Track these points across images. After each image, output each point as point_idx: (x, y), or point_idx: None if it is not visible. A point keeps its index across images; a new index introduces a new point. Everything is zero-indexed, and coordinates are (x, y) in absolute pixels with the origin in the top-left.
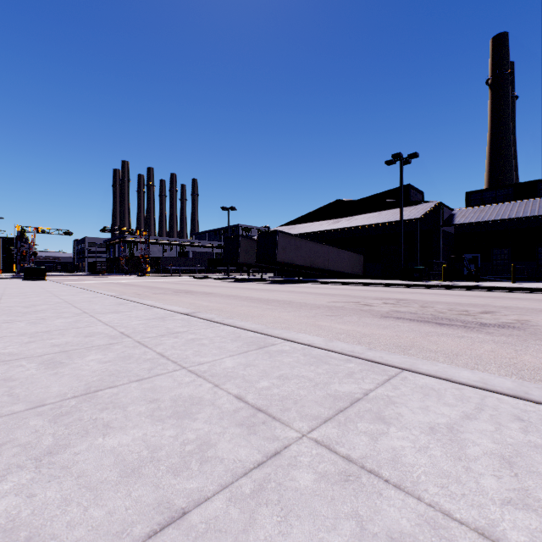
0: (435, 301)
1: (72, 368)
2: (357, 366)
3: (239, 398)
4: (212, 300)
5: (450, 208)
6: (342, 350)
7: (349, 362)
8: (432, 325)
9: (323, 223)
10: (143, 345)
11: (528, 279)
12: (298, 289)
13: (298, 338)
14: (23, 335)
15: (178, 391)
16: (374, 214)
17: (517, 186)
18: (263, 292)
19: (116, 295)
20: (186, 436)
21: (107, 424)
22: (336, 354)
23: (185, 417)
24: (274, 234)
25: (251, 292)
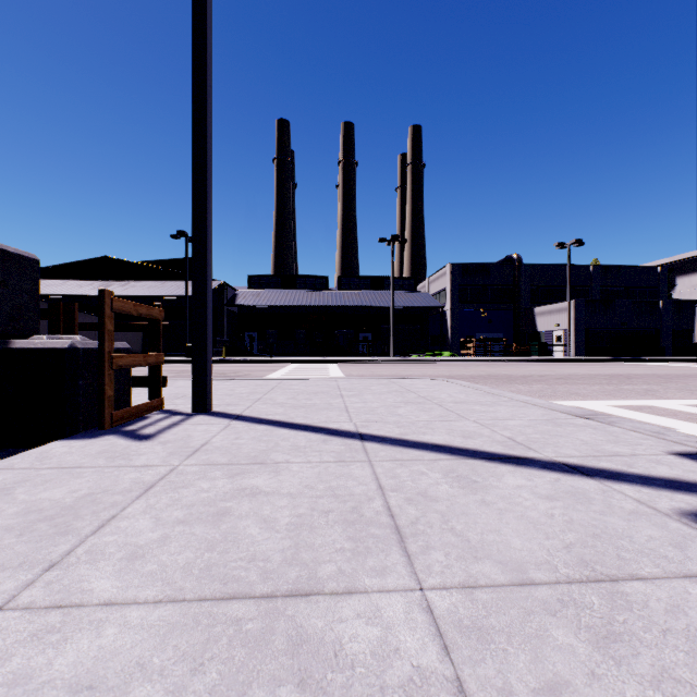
0: None
1: None
2: None
3: None
4: None
5: (234, 288)
6: None
7: None
8: None
9: (83, 283)
10: None
11: (288, 355)
12: None
13: None
14: None
15: None
16: (157, 284)
17: (284, 277)
18: None
19: None
20: None
21: None
22: None
23: None
24: None
25: None
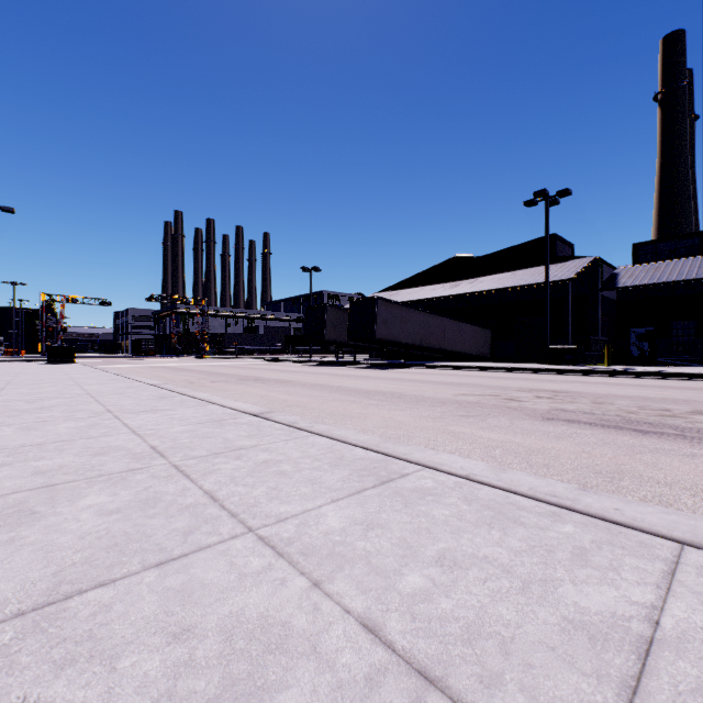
0: (610, 393)
1: (45, 528)
2: (582, 531)
3: (370, 629)
4: (290, 391)
5: (611, 266)
6: (533, 491)
7: (560, 521)
8: (630, 434)
9: (436, 287)
10: (183, 473)
11: None
12: (407, 375)
13: (443, 462)
14: None
15: (236, 601)
16: (506, 275)
17: None
18: (360, 380)
19: (159, 384)
20: None
21: None
22: (524, 499)
23: None
24: (372, 301)
25: (343, 380)
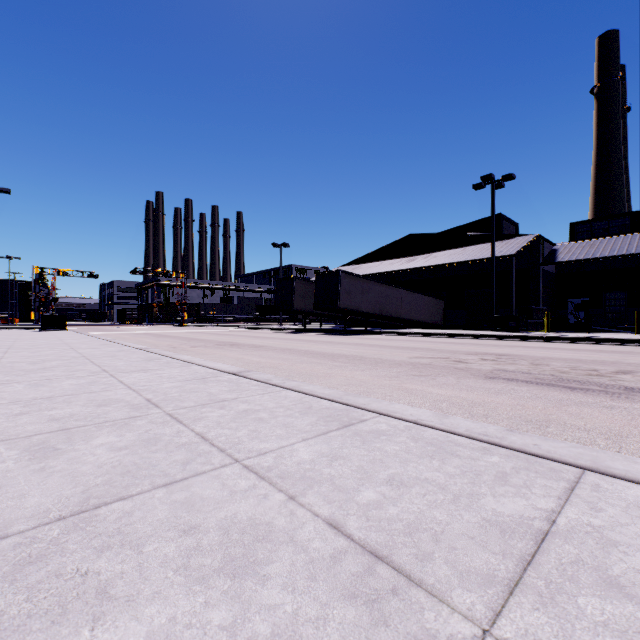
0: (547, 356)
1: (68, 460)
2: (505, 461)
3: (334, 526)
4: (263, 354)
5: (551, 243)
6: (469, 431)
7: (489, 454)
8: (560, 390)
9: (394, 261)
10: (176, 419)
11: None
12: (367, 341)
13: (395, 411)
14: (15, 403)
15: (230, 509)
16: (457, 251)
17: (635, 215)
18: (325, 345)
19: (146, 348)
20: (252, 628)
21: (103, 589)
22: (462, 438)
23: (245, 574)
24: (336, 274)
25: (310, 345)
